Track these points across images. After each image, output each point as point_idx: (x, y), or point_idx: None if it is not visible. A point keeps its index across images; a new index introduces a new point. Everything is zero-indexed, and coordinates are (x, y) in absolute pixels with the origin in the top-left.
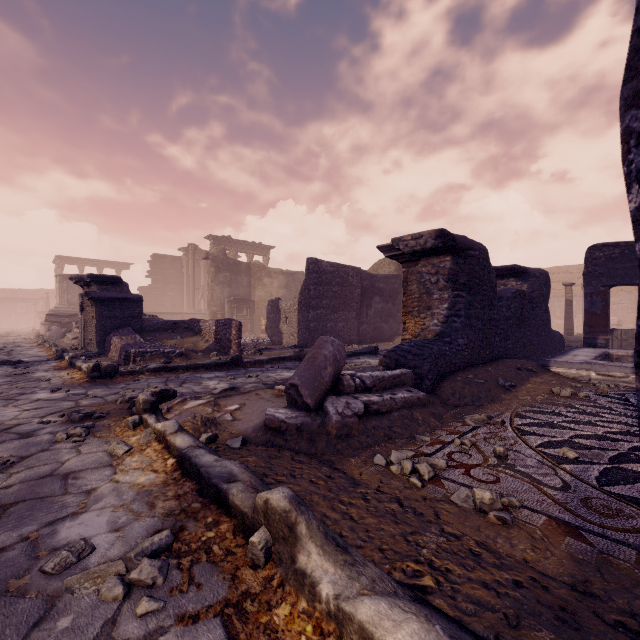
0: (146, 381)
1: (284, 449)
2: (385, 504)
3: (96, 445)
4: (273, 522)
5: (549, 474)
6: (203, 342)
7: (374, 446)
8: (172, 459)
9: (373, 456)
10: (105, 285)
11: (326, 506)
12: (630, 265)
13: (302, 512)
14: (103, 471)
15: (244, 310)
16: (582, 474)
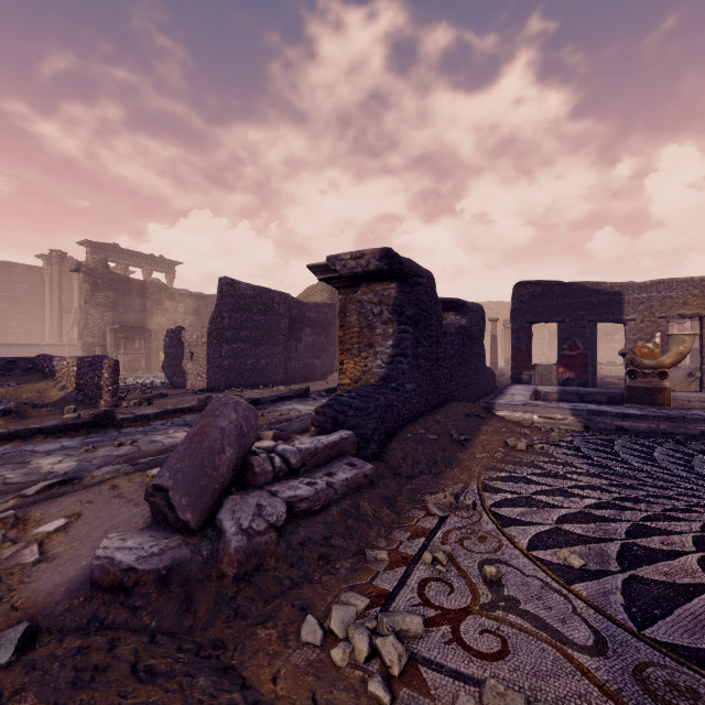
0: None
1: (126, 632)
2: None
3: None
4: None
5: (567, 613)
6: (56, 390)
7: (302, 585)
8: None
9: (300, 616)
10: None
11: None
12: (549, 303)
13: None
14: None
15: (136, 341)
16: (605, 603)
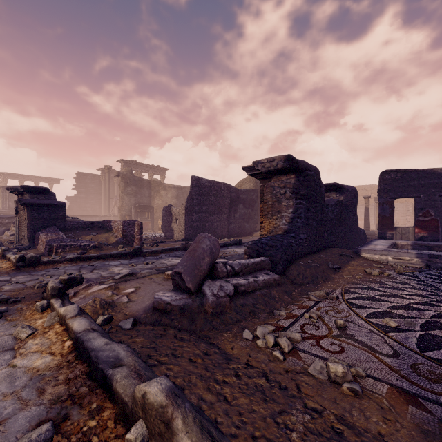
0: (63, 268)
1: (169, 327)
2: (254, 380)
3: (4, 329)
4: (150, 417)
5: (380, 342)
6: (113, 237)
7: (242, 321)
8: (69, 341)
9: (242, 330)
10: (36, 194)
11: (203, 387)
12: (407, 184)
13: (178, 405)
14: (3, 356)
15: (146, 214)
16: (405, 341)
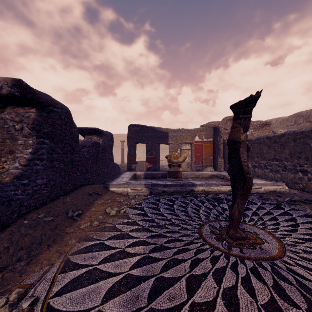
0: None
1: None
2: None
3: None
4: None
5: None
6: None
7: None
8: None
9: None
10: None
11: None
12: (142, 135)
13: None
14: None
15: None
16: None
